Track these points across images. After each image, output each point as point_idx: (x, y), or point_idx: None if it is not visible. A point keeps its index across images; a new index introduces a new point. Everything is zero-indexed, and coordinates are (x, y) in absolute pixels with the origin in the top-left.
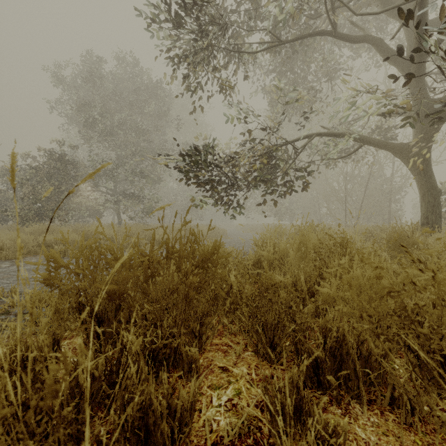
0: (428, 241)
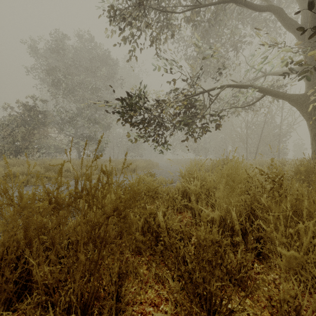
0: None
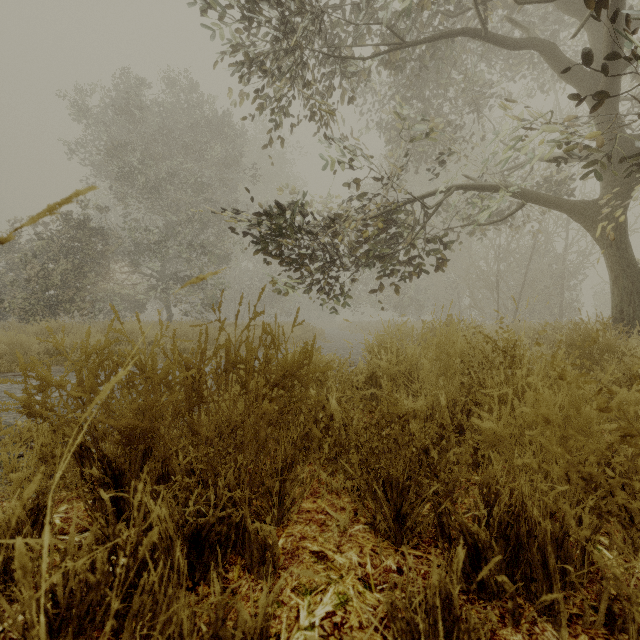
0: (630, 345)
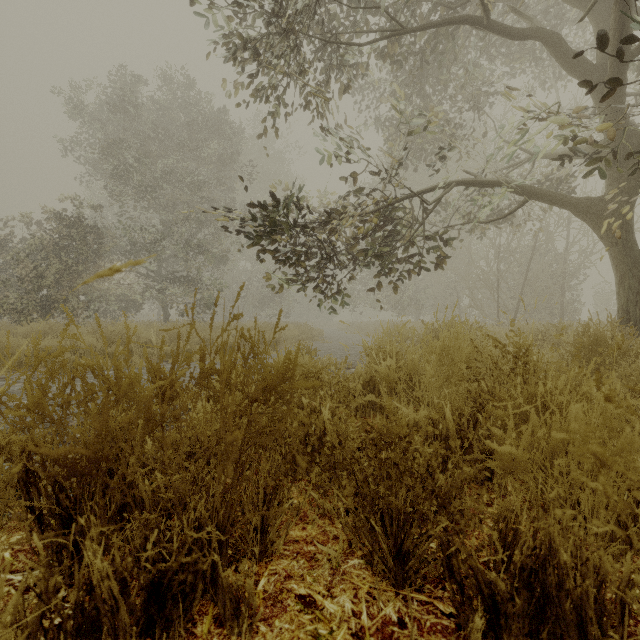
0: None
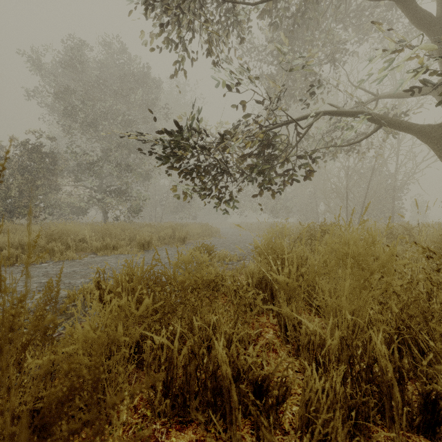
0: None
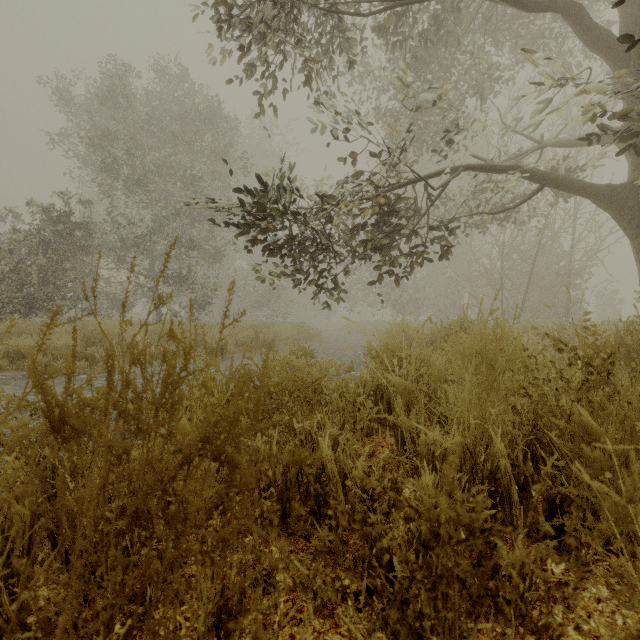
0: None
